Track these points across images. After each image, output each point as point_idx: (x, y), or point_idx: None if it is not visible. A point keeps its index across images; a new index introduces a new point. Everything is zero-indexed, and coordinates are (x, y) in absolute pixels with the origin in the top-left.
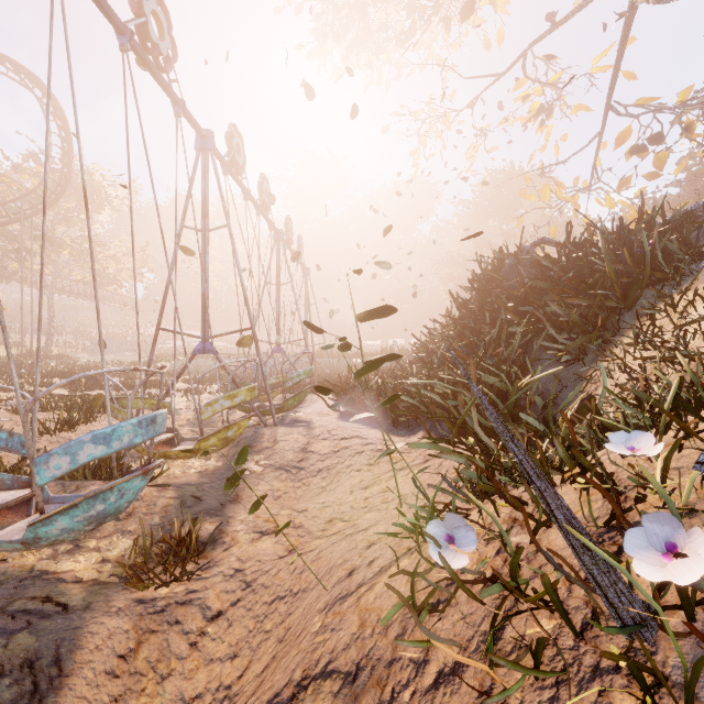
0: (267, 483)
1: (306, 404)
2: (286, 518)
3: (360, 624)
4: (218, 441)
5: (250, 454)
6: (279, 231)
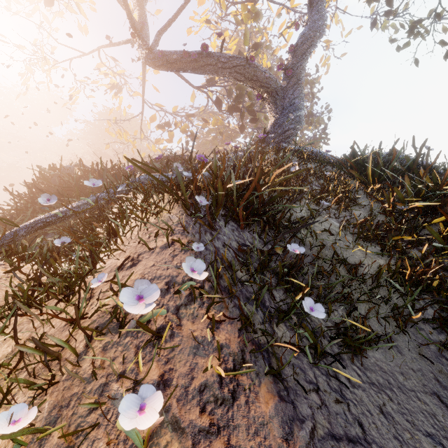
0: None
1: None
2: None
3: None
4: None
5: None
6: None
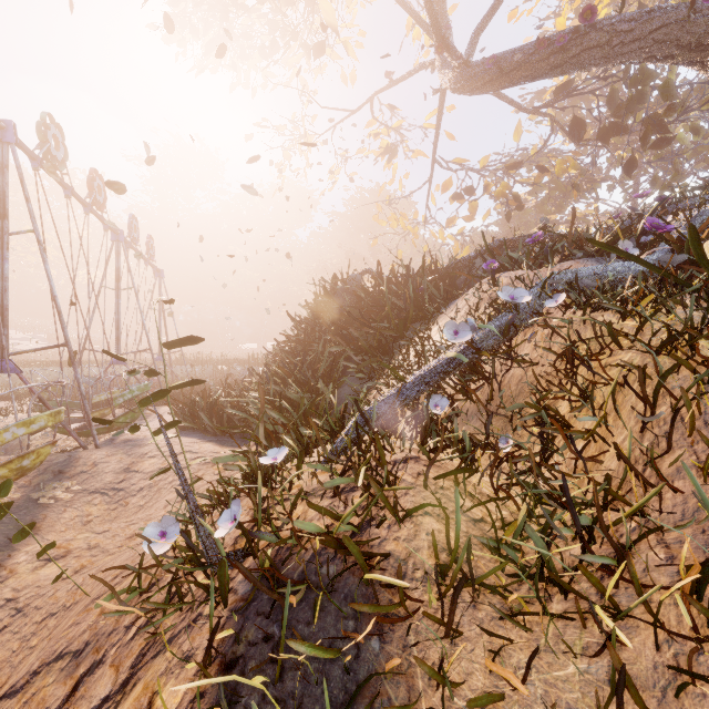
0: (76, 509)
1: (150, 419)
2: (82, 542)
3: (100, 613)
4: (9, 472)
5: (59, 481)
6: (119, 231)
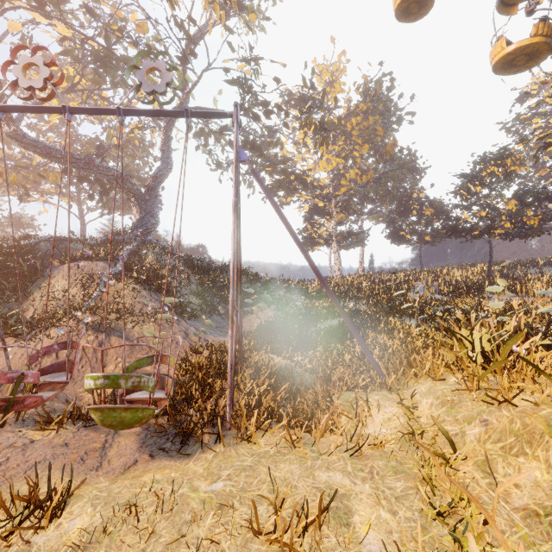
0: None
1: None
2: None
3: None
4: None
5: None
6: None
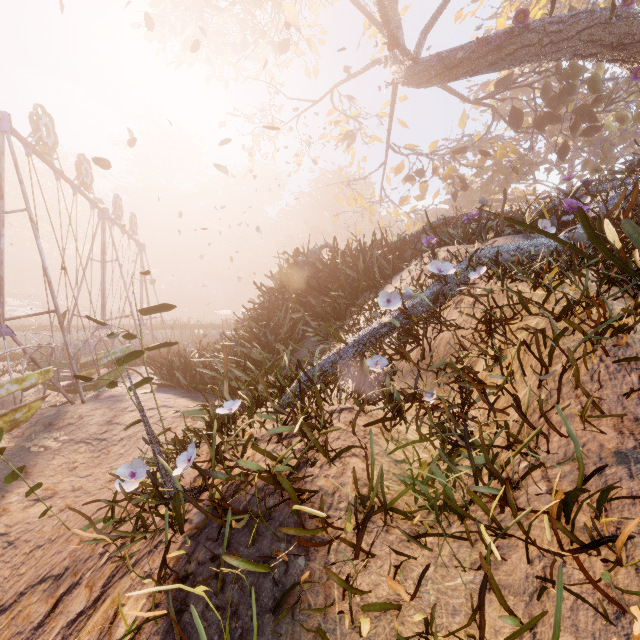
0: (64, 457)
1: (132, 377)
2: (67, 484)
3: (79, 543)
4: (4, 424)
5: (49, 432)
6: (105, 210)
